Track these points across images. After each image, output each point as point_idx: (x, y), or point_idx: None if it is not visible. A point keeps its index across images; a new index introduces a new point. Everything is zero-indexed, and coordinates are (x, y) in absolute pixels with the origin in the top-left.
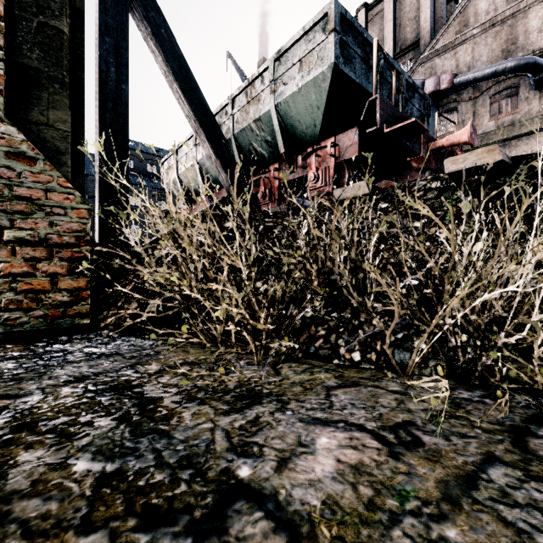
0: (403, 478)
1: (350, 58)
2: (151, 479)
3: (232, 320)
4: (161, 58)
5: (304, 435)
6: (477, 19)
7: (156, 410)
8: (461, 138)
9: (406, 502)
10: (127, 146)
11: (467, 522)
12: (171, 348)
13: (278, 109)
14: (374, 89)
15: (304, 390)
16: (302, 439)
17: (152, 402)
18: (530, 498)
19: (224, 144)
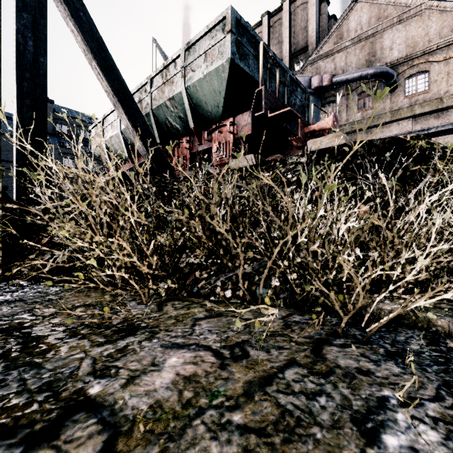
0: (221, 382)
1: (245, 55)
2: (7, 404)
3: (134, 267)
4: (80, 38)
5: (159, 357)
6: (349, 34)
7: (37, 346)
8: (327, 125)
9: (215, 399)
10: (45, 113)
11: (252, 408)
12: (75, 293)
13: (188, 91)
14: (261, 82)
15: (175, 322)
16: (156, 360)
17: (36, 340)
18: (304, 387)
19: (140, 117)
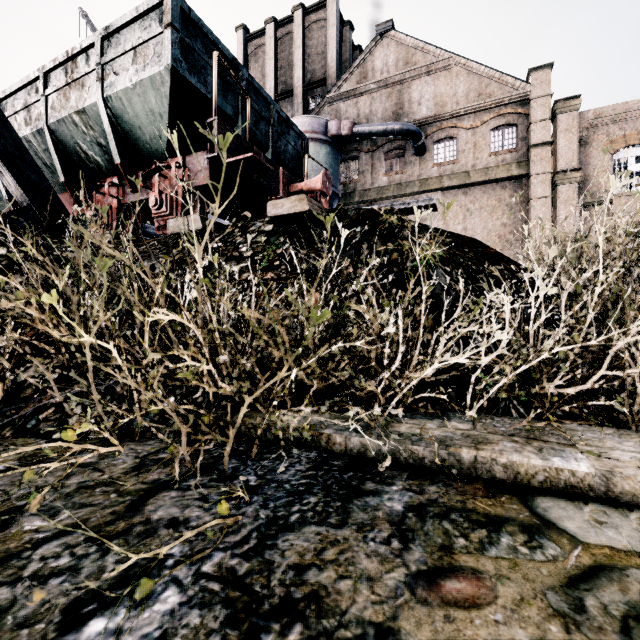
0: None
1: (199, 67)
2: None
3: None
4: None
5: None
6: (374, 75)
7: None
8: (316, 185)
9: None
10: None
11: None
12: None
13: (109, 105)
14: (214, 110)
15: None
16: None
17: None
18: (47, 567)
19: (9, 133)
